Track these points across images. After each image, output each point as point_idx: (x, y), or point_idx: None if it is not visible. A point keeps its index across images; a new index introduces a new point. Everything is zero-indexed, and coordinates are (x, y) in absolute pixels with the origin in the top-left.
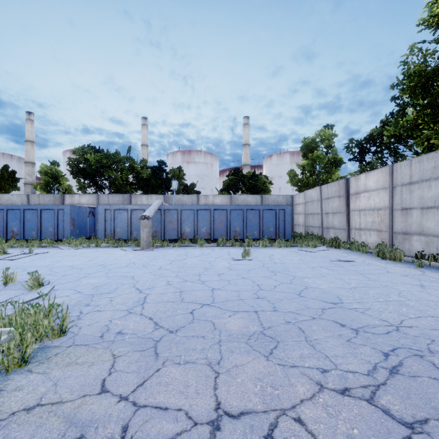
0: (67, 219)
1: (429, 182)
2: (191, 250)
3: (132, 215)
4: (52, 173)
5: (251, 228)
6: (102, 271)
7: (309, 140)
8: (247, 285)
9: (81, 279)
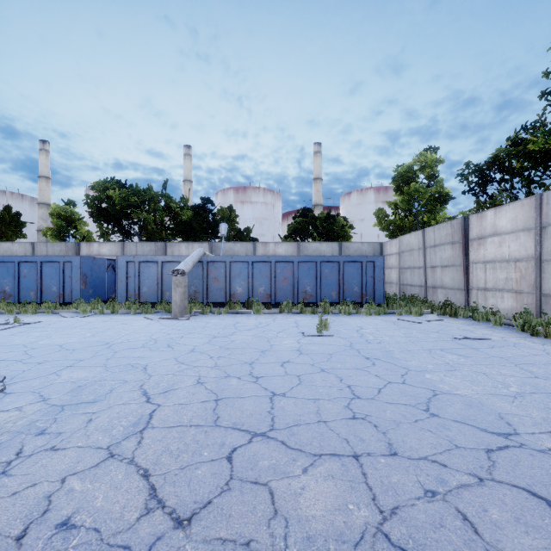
0: (76, 274)
1: None
2: (243, 318)
3: (164, 269)
4: (66, 215)
5: (327, 288)
6: (102, 356)
7: (404, 169)
8: (331, 386)
9: (61, 371)
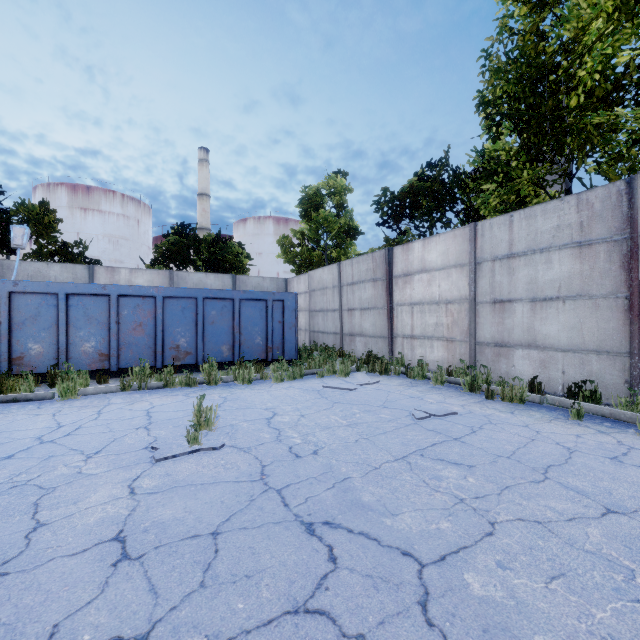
0: None
1: (548, 254)
2: (20, 415)
3: None
4: None
5: (214, 340)
6: None
7: (313, 191)
8: None
9: None
